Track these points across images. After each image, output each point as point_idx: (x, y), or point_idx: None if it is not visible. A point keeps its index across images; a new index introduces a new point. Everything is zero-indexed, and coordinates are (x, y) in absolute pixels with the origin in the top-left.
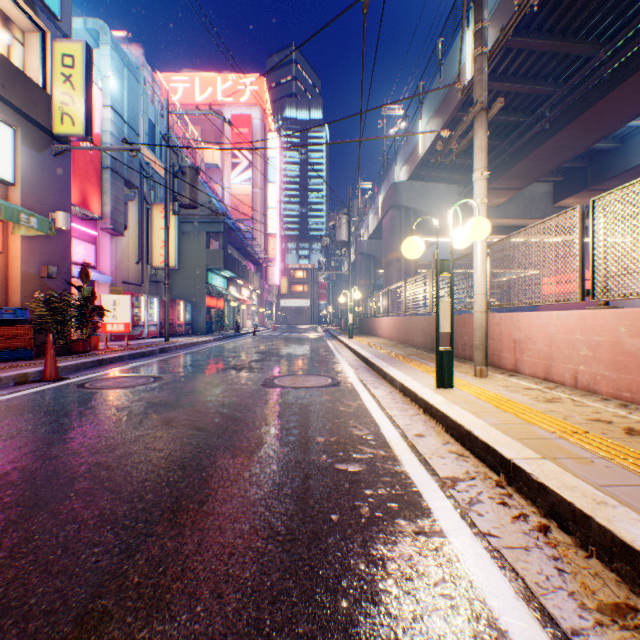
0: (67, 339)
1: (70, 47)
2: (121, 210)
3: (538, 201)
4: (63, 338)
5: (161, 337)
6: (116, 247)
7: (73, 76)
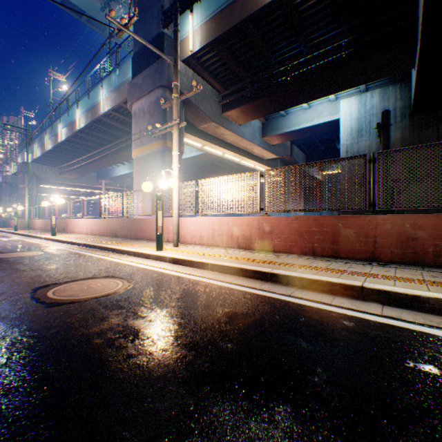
0: None
1: None
2: None
3: (92, 179)
4: None
5: None
6: None
7: None
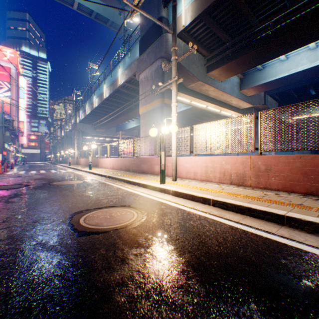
0: None
1: None
2: None
3: (113, 131)
4: None
5: None
6: None
7: None
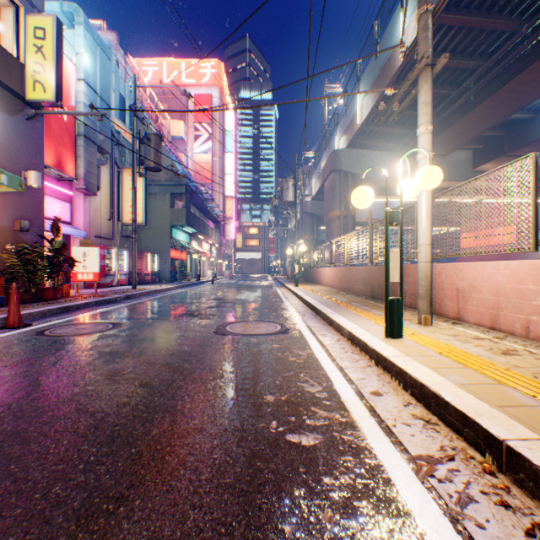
0: (38, 287)
1: (41, 20)
2: (94, 172)
3: (460, 166)
4: (34, 286)
5: (130, 285)
6: (89, 205)
7: (44, 47)
